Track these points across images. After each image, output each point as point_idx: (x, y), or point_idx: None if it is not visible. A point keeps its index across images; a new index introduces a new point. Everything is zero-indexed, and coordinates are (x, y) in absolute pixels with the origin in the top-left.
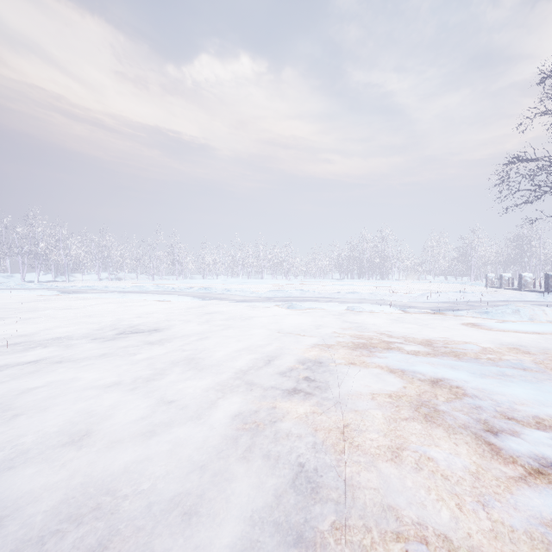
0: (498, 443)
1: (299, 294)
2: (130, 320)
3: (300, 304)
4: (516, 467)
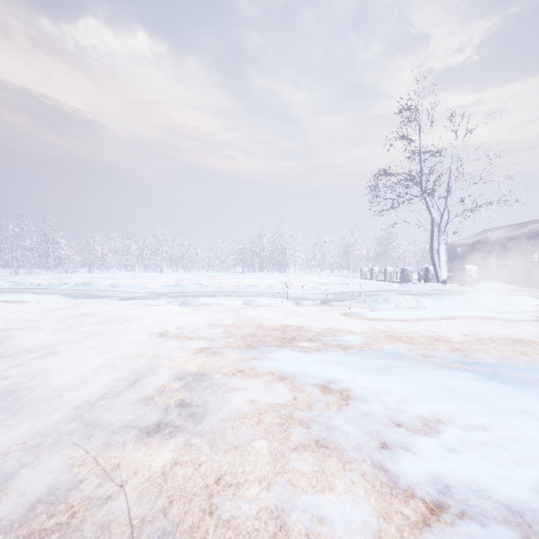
0: (394, 469)
1: (198, 289)
2: None
3: (196, 299)
4: (417, 504)
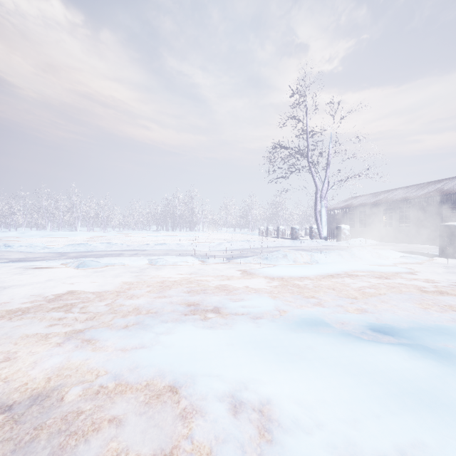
0: None
1: (105, 247)
2: None
3: (98, 260)
4: None
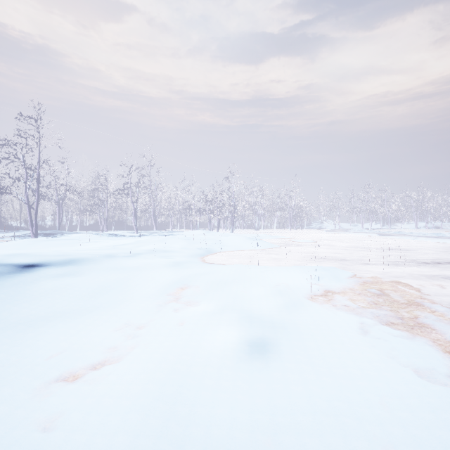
0: None
1: None
2: (401, 247)
3: None
4: None
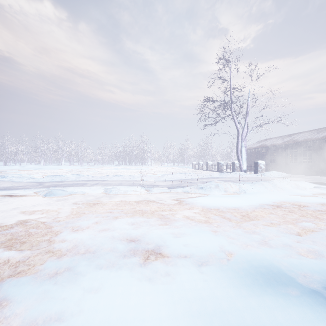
0: None
1: (75, 178)
2: None
3: (64, 189)
4: None
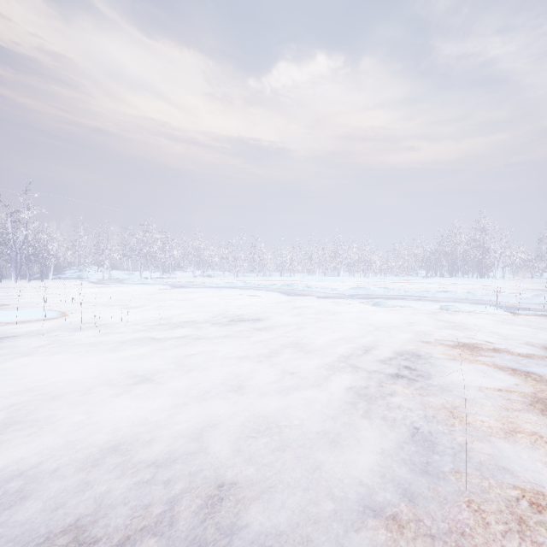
0: None
1: (383, 292)
2: (233, 311)
3: (386, 301)
4: None
